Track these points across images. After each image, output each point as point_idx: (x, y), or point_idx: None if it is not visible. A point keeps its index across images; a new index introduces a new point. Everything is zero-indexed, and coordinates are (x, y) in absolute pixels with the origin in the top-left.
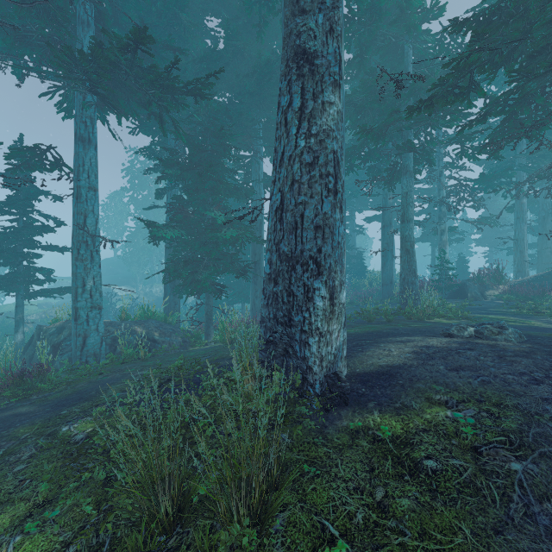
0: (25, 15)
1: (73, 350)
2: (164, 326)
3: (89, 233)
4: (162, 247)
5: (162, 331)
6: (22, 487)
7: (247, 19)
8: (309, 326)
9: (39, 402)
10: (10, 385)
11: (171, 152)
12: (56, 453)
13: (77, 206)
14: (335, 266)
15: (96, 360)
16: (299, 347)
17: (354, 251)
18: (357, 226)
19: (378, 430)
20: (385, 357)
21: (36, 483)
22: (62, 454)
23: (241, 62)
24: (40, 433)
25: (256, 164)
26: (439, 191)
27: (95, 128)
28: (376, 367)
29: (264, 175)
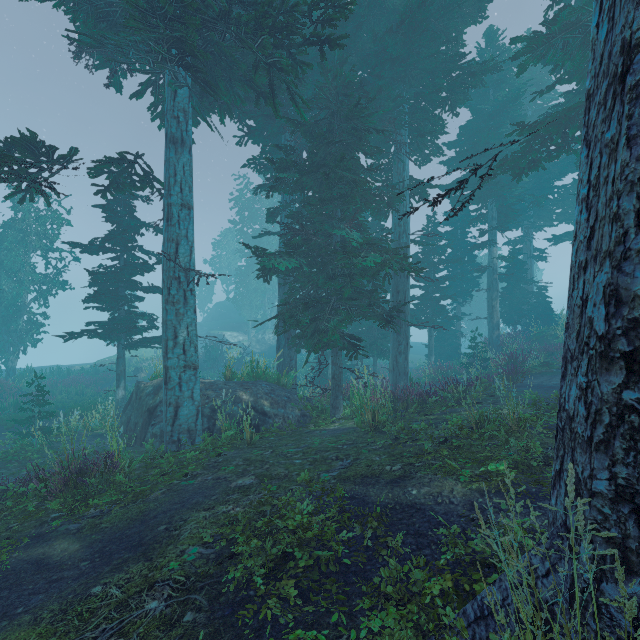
0: None
1: (164, 423)
2: (276, 392)
3: (180, 266)
4: (275, 288)
5: (274, 399)
6: None
7: None
8: None
9: (87, 531)
10: (64, 489)
11: (285, 150)
12: None
13: (167, 231)
14: None
15: (190, 439)
16: None
17: (531, 286)
18: (535, 250)
19: None
20: None
21: None
22: None
23: (378, 21)
24: None
25: (399, 163)
26: None
27: (189, 124)
28: None
29: (409, 180)
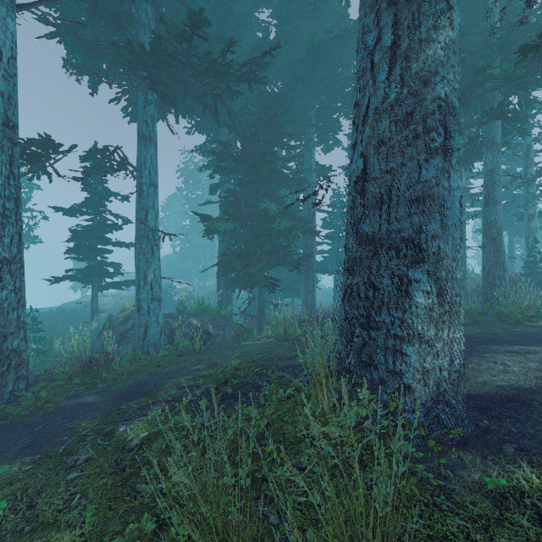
0: (95, 23)
1: (136, 340)
2: (217, 319)
3: (150, 227)
4: (215, 244)
5: (216, 324)
6: (71, 506)
7: (300, 2)
8: (408, 331)
9: (103, 392)
10: (80, 373)
11: (224, 145)
12: (110, 461)
13: (139, 202)
14: (442, 251)
15: (156, 351)
16: (392, 357)
17: None
18: None
19: (541, 501)
20: (502, 374)
21: (85, 503)
22: (115, 464)
23: (292, 49)
24: (98, 430)
25: (308, 153)
26: (526, 168)
27: (155, 126)
28: (493, 388)
29: (316, 164)
